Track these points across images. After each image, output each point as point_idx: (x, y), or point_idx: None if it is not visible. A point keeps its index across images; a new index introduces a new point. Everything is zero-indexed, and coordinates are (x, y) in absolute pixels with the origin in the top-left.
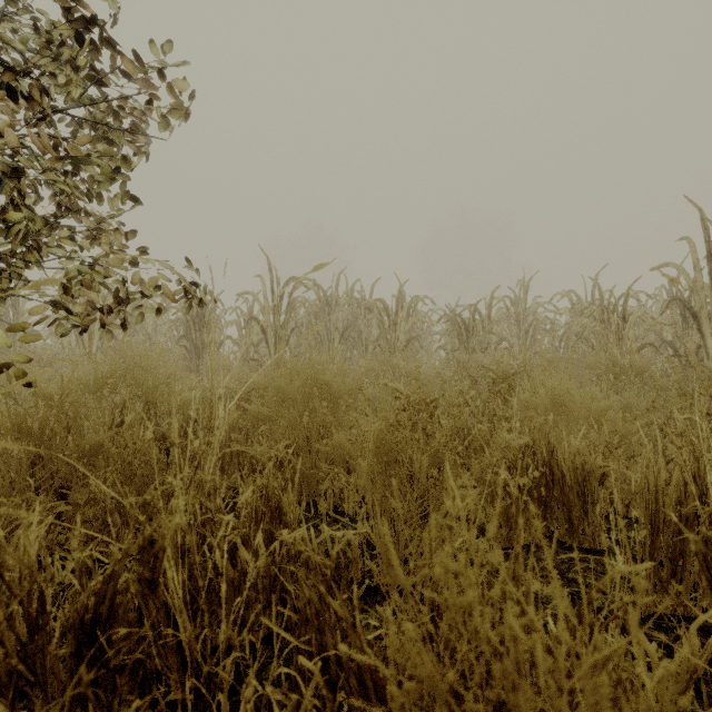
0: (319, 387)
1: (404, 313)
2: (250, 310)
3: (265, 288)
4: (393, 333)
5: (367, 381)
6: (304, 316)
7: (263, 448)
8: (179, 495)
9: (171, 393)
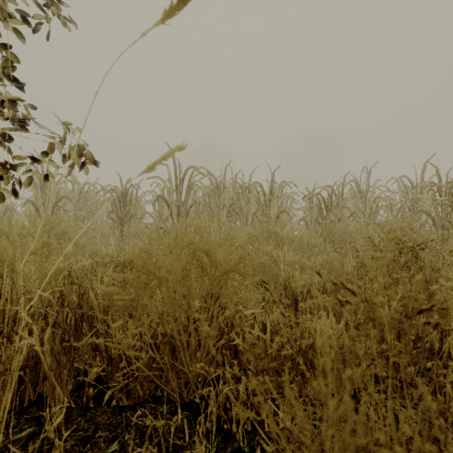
0: (200, 261)
1: (276, 192)
2: (162, 193)
3: (170, 174)
4: (268, 207)
5: (252, 247)
6: (200, 197)
7: (127, 340)
8: (31, 391)
9: (46, 263)
